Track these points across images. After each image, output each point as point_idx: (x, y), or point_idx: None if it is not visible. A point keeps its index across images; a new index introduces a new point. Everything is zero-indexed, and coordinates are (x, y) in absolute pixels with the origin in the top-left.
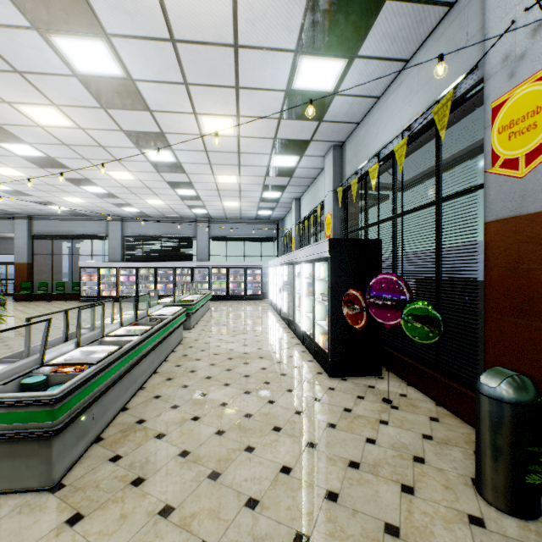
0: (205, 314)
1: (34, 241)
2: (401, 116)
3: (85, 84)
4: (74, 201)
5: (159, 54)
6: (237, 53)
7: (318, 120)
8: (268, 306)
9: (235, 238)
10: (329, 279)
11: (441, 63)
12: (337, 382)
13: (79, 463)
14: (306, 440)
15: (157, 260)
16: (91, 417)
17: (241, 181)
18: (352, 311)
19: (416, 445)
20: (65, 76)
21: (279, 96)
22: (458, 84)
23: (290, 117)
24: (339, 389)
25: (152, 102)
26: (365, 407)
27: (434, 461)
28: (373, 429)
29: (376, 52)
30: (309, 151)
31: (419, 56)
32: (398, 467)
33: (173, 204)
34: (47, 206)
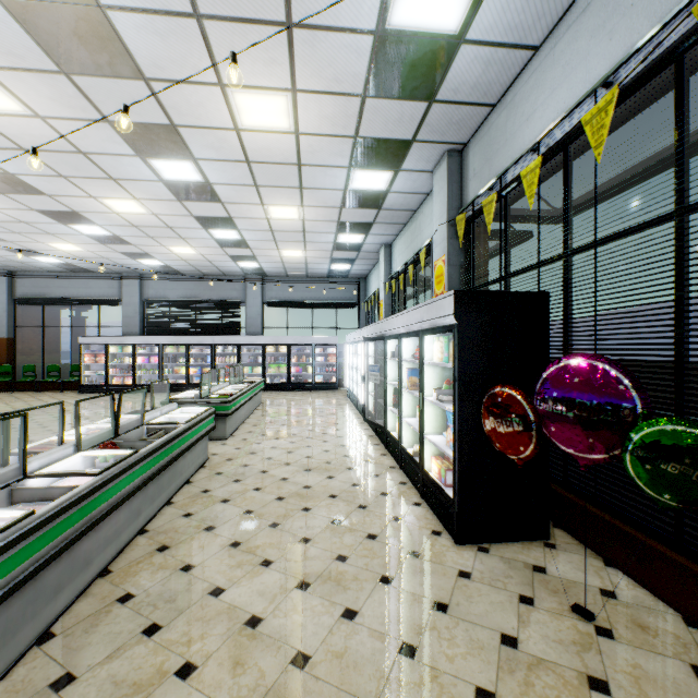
0: (253, 413)
1: (17, 308)
2: (589, 65)
3: (17, 16)
4: (66, 248)
5: None
6: None
7: (428, 99)
8: (345, 399)
9: (300, 303)
10: (456, 364)
11: None
12: (472, 556)
13: None
14: None
15: (189, 334)
16: None
17: (305, 216)
18: (506, 427)
19: None
20: None
21: (364, 44)
22: None
23: (382, 92)
24: (479, 575)
25: (146, 60)
26: (544, 632)
27: None
28: None
29: None
30: (409, 161)
31: None
32: None
33: (209, 254)
34: (30, 256)
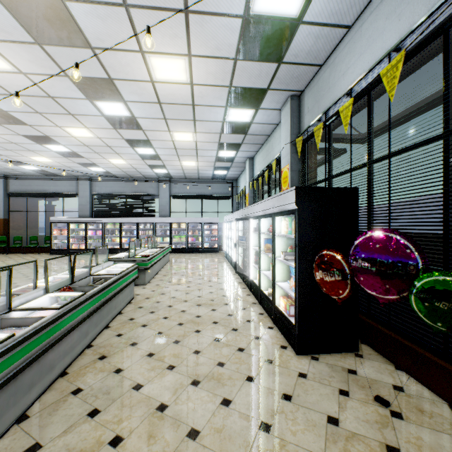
0: (163, 267)
1: (10, 199)
2: (385, 37)
3: (6, 5)
4: (41, 160)
5: None
6: None
7: (278, 61)
8: (223, 258)
9: (194, 196)
10: (296, 235)
11: None
12: (307, 363)
13: None
14: None
15: (122, 216)
16: None
17: (197, 139)
18: (330, 277)
19: None
20: None
21: (236, 24)
22: None
23: (247, 57)
24: (312, 376)
25: (92, 35)
26: (356, 415)
27: None
28: None
29: None
30: (265, 102)
31: None
32: None
33: (135, 164)
34: (18, 165)
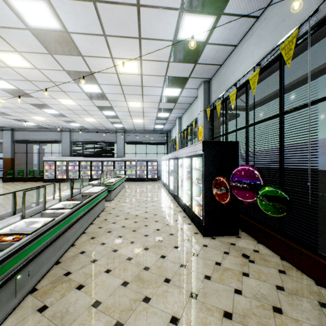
0: (121, 190)
1: (15, 144)
2: (253, 56)
3: (35, 35)
4: (39, 119)
5: (85, 12)
6: (139, 11)
7: (194, 63)
8: (161, 185)
9: (141, 142)
10: (203, 168)
11: (297, 0)
12: (209, 240)
13: (13, 313)
14: (189, 291)
15: (92, 156)
16: (27, 274)
17: (144, 106)
18: (220, 191)
19: (273, 295)
20: (21, 29)
21: (169, 44)
22: (302, 24)
23: (176, 60)
24: (210, 246)
25: (83, 50)
26: (230, 261)
27: (290, 311)
28: (239, 281)
29: (236, 10)
30: (188, 85)
31: (267, 12)
32: (262, 317)
33: (101, 121)
34: (22, 122)
